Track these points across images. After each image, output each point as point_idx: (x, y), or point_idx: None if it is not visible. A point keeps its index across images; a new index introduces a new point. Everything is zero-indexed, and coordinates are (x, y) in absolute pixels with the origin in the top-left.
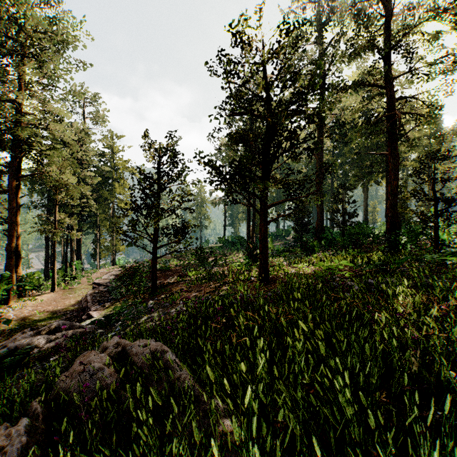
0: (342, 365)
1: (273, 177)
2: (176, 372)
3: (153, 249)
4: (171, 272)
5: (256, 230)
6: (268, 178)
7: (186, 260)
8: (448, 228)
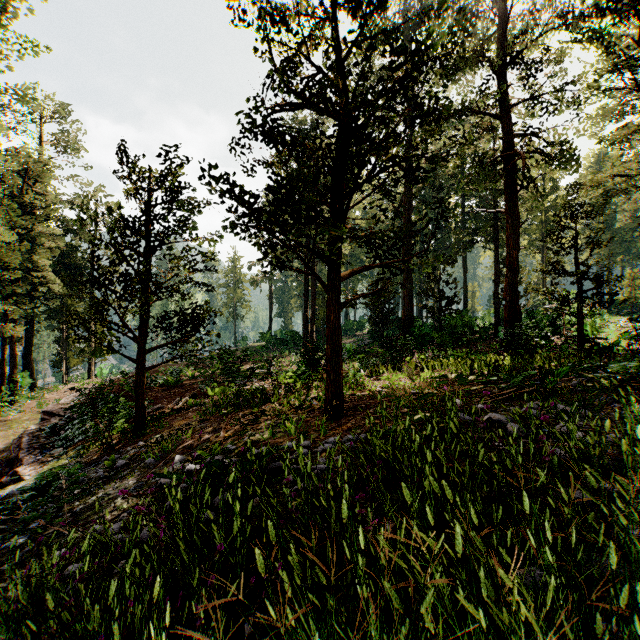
0: None
1: (350, 226)
2: None
3: (139, 354)
4: (182, 389)
5: (317, 321)
6: (342, 223)
7: (209, 369)
8: (593, 318)
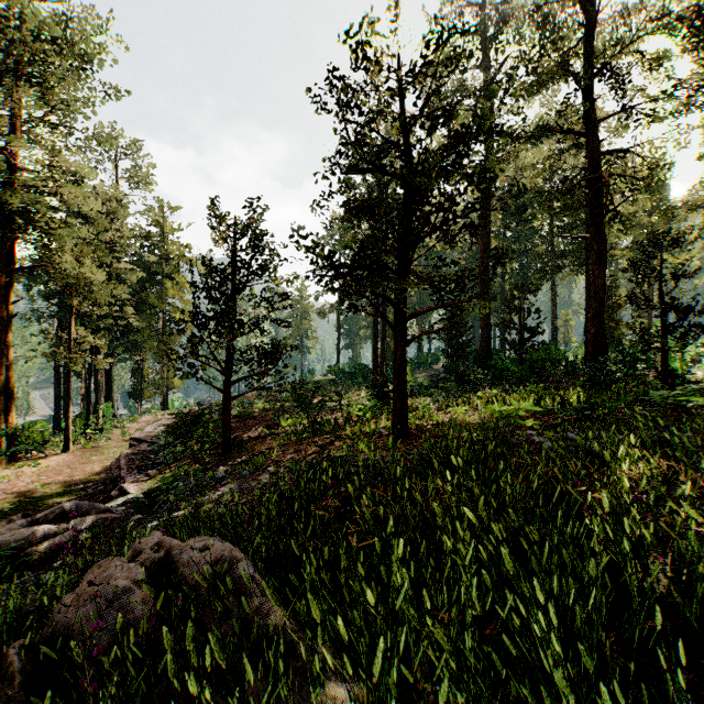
0: (542, 589)
1: (415, 271)
2: (254, 597)
3: (225, 385)
4: (255, 420)
5: (387, 354)
6: (407, 272)
7: (278, 402)
8: (681, 352)
